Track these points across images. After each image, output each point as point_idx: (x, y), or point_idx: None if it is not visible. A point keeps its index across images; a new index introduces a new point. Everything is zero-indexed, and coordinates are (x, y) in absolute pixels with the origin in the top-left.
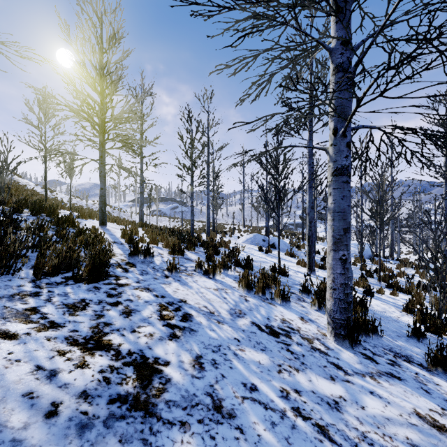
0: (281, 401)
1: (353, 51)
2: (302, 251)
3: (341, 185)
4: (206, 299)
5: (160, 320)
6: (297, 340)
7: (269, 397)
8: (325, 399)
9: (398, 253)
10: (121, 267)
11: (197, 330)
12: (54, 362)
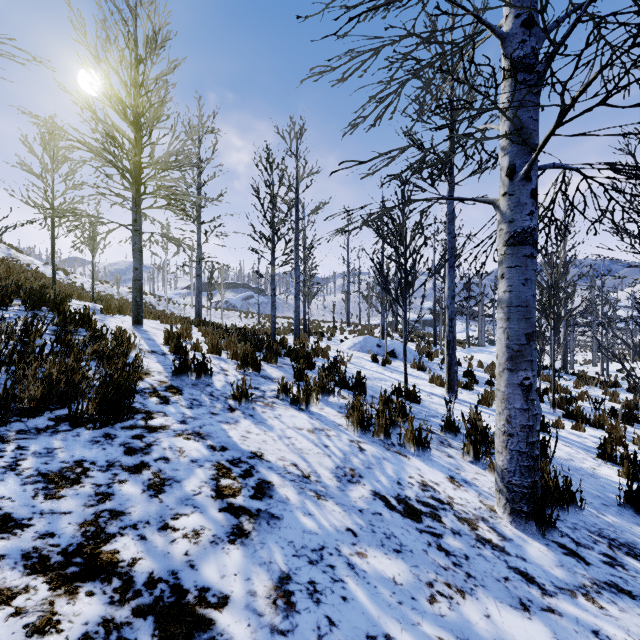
0: None
1: (546, 33)
2: (434, 362)
3: (523, 261)
4: (296, 449)
5: (216, 498)
6: (451, 524)
7: None
8: None
9: (571, 364)
10: (157, 394)
11: (281, 515)
12: None
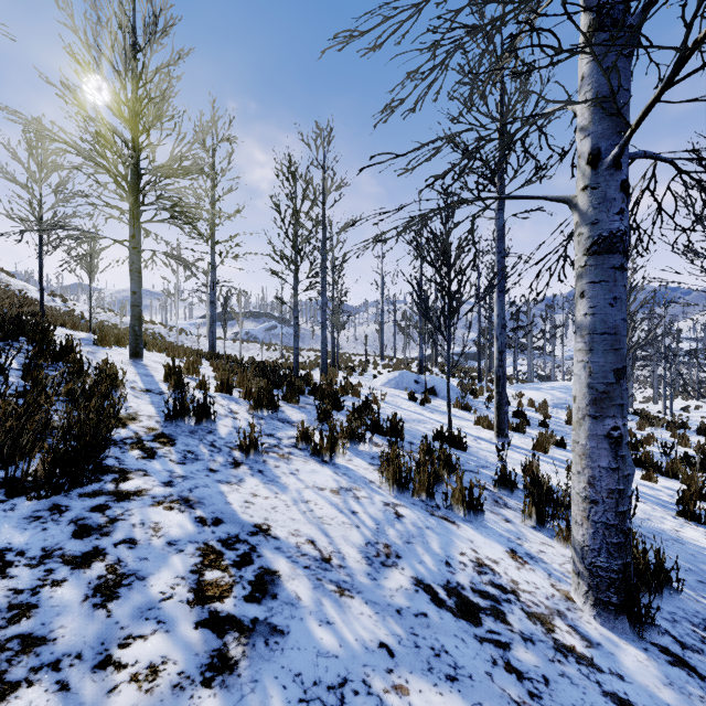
0: None
1: None
2: (480, 400)
3: (610, 274)
4: (314, 518)
5: (194, 604)
6: (519, 625)
7: None
8: None
9: (630, 402)
10: (141, 446)
11: (286, 626)
12: None
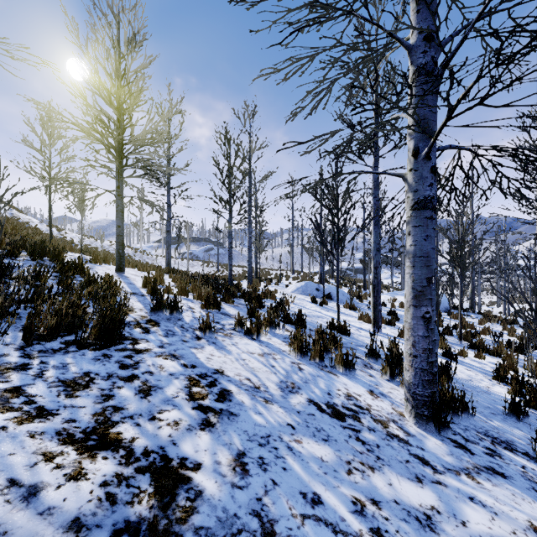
0: (354, 520)
1: (441, 47)
2: (364, 303)
3: (424, 222)
4: (249, 368)
5: (190, 400)
6: (368, 424)
7: (338, 514)
8: (412, 512)
9: (479, 305)
10: (140, 326)
11: (238, 413)
12: (37, 472)
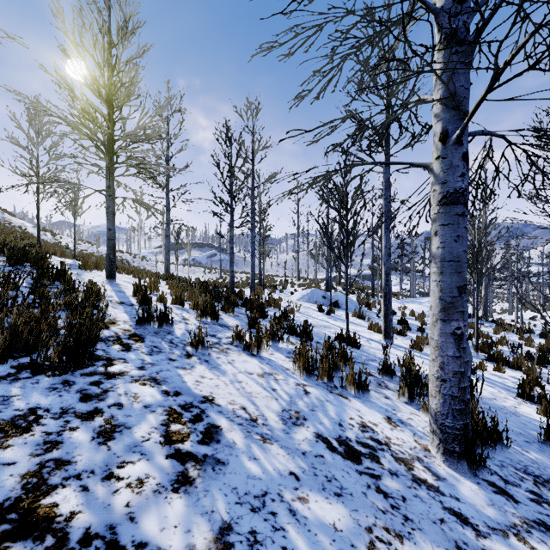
0: None
1: (477, 6)
2: (373, 311)
3: (455, 219)
4: (245, 393)
5: (164, 444)
6: (388, 465)
7: None
8: None
9: (490, 313)
10: (120, 342)
11: (226, 460)
12: None
